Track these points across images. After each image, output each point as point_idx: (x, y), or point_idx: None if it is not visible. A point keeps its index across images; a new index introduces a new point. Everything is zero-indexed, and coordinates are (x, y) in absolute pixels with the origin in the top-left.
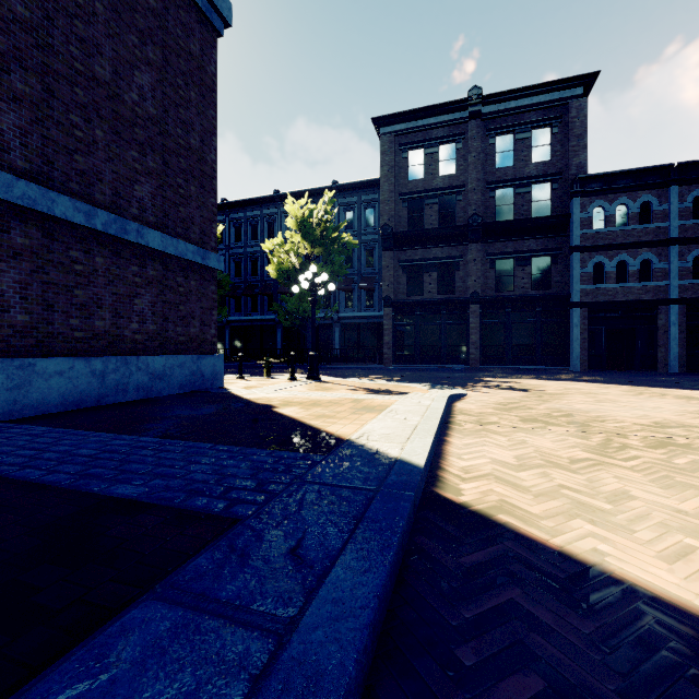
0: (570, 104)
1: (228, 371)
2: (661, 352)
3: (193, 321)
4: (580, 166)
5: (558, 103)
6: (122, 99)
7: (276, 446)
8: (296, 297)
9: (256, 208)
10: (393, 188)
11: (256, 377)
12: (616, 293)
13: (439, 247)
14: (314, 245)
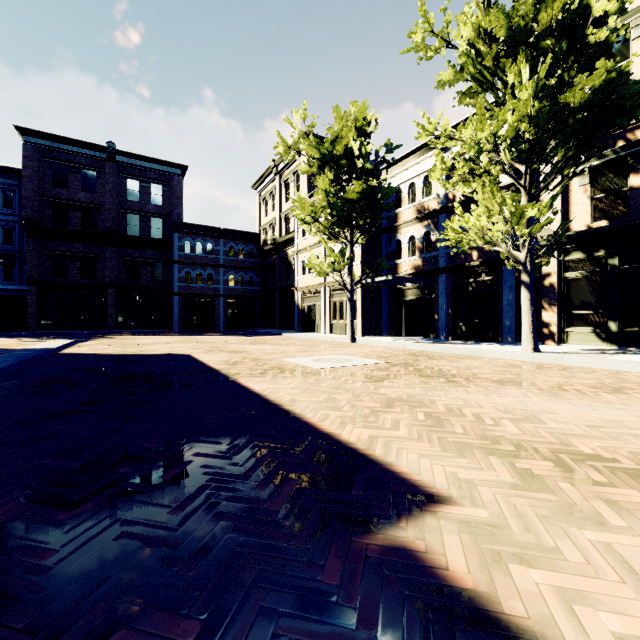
0: (174, 177)
1: None
2: (217, 321)
3: None
4: (179, 215)
5: (167, 173)
6: None
7: None
8: None
9: None
10: (38, 189)
11: None
12: (197, 289)
13: (82, 244)
14: None
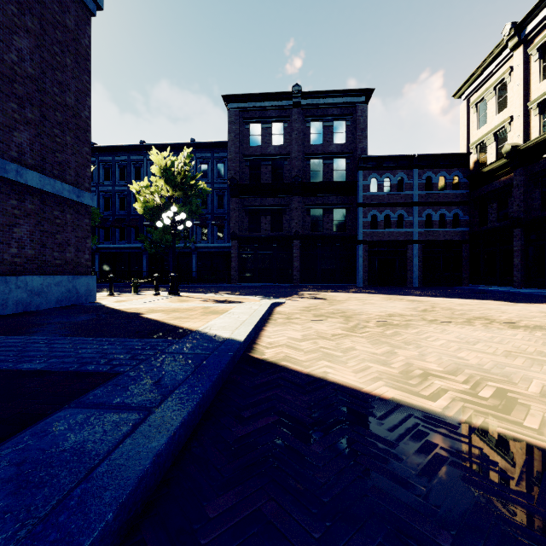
0: (357, 107)
1: (99, 290)
2: (409, 274)
3: (69, 248)
4: (363, 149)
5: (350, 105)
6: (2, 58)
7: (144, 336)
8: (160, 230)
9: (124, 153)
10: (238, 150)
11: (125, 294)
12: (384, 235)
13: (272, 197)
14: (175, 189)
